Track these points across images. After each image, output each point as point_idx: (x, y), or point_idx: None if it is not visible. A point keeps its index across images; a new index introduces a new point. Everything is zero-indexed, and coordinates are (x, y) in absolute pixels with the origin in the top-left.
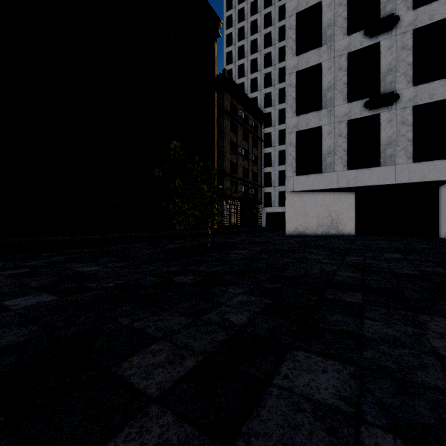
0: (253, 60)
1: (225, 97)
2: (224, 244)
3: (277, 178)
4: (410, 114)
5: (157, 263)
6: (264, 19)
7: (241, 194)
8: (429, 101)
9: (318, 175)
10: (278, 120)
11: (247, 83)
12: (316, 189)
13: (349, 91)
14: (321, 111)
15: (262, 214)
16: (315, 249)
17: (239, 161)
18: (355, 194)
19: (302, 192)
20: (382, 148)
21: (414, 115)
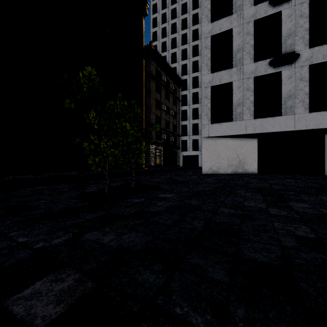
0: (173, 39)
1: (151, 64)
2: (149, 185)
3: (191, 129)
4: (307, 72)
5: (45, 222)
6: (181, 8)
7: (164, 140)
8: (323, 60)
9: (230, 123)
10: (192, 85)
11: (169, 56)
12: (228, 135)
13: (255, 53)
14: (232, 69)
15: (180, 157)
16: (242, 191)
17: (162, 115)
18: (257, 139)
19: (215, 138)
20: (283, 100)
21: (310, 73)
